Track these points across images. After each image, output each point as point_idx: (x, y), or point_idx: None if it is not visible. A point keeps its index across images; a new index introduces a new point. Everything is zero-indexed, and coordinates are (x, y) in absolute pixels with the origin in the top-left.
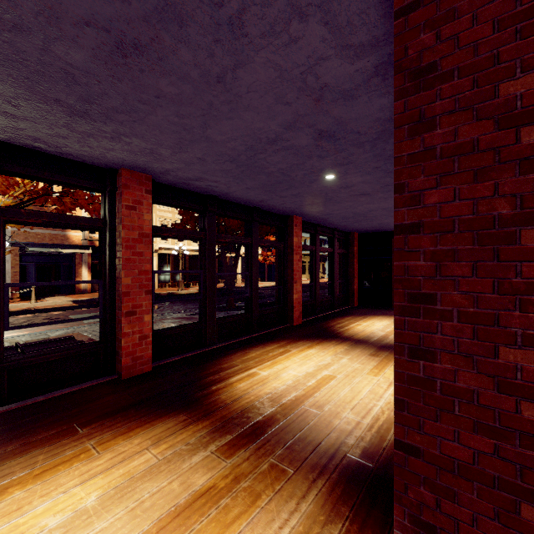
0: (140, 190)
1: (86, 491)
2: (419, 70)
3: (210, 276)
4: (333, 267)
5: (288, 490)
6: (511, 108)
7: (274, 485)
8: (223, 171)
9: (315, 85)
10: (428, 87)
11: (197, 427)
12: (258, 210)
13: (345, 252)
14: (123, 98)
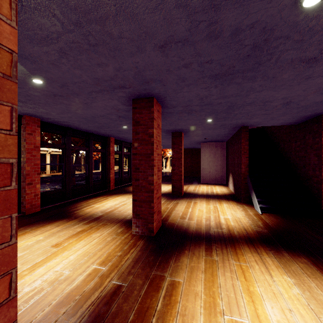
0: (34, 126)
1: (37, 237)
2: (137, 121)
3: (68, 166)
4: (130, 161)
5: (108, 226)
6: (150, 134)
7: (104, 226)
8: (78, 121)
9: (117, 108)
10: (138, 125)
11: (73, 221)
12: (92, 134)
13: None
14: (46, 101)
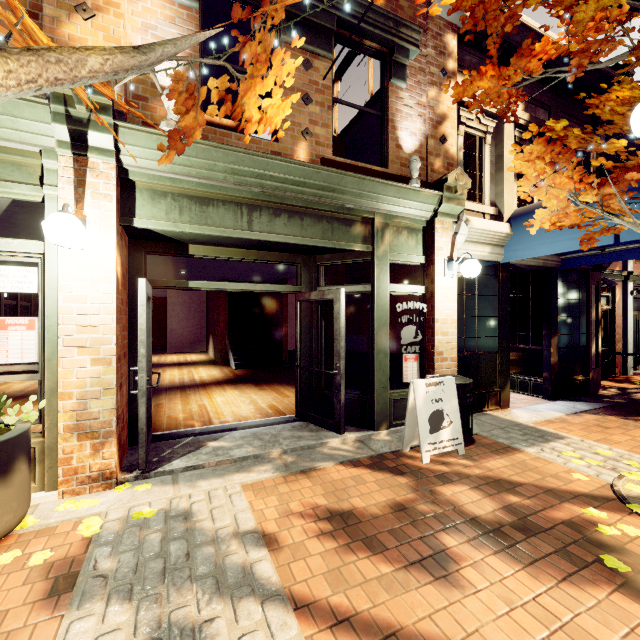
0: None
1: None
2: None
3: None
4: None
5: None
6: None
7: None
8: None
9: None
10: None
11: None
12: None
13: (29, 305)
14: None
